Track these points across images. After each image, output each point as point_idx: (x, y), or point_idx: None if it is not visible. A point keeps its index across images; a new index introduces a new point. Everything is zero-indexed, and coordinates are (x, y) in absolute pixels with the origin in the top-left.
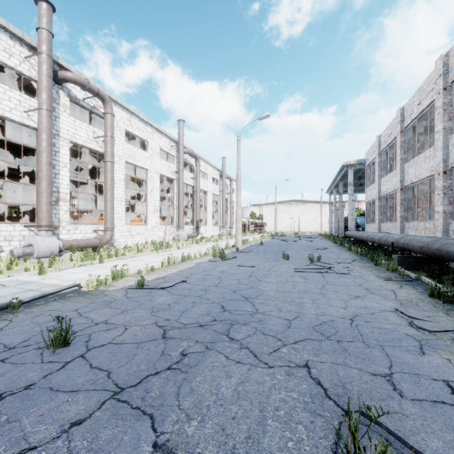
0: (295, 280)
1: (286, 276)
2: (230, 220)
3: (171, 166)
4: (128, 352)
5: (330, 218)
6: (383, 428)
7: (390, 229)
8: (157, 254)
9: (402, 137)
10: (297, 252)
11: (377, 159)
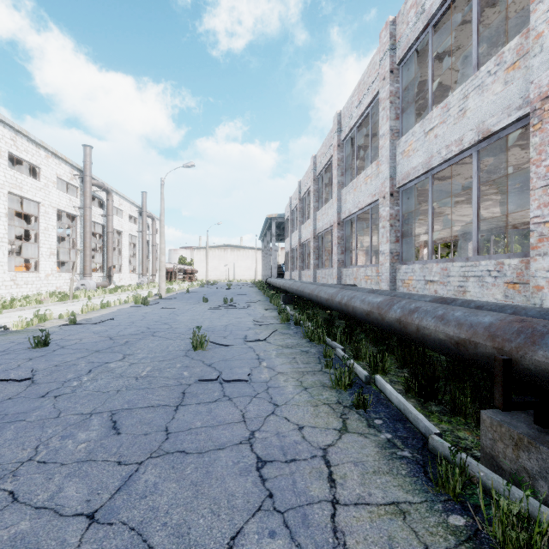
0: (205, 313)
1: (200, 312)
2: (153, 267)
3: (73, 199)
4: (92, 344)
5: (263, 265)
6: (210, 342)
7: (296, 276)
8: (66, 304)
9: (300, 205)
10: (219, 298)
11: (289, 217)
